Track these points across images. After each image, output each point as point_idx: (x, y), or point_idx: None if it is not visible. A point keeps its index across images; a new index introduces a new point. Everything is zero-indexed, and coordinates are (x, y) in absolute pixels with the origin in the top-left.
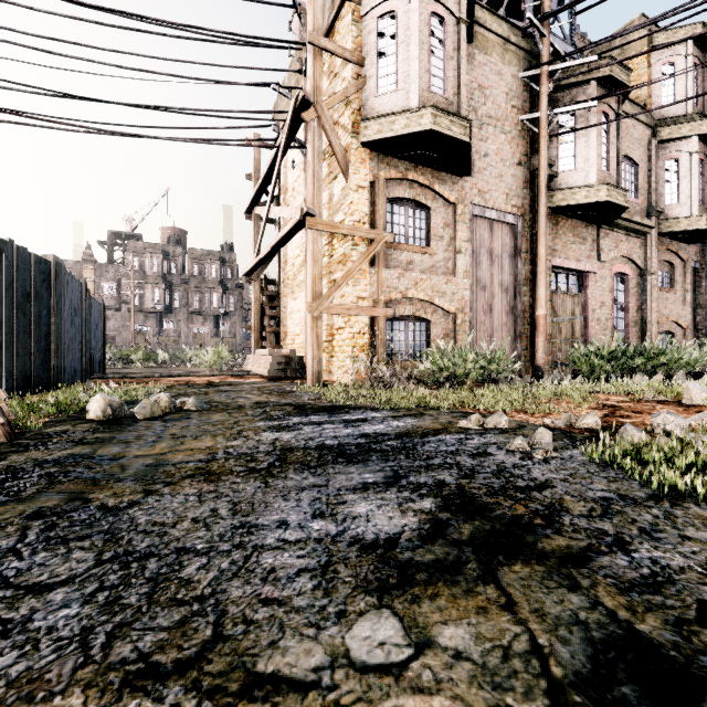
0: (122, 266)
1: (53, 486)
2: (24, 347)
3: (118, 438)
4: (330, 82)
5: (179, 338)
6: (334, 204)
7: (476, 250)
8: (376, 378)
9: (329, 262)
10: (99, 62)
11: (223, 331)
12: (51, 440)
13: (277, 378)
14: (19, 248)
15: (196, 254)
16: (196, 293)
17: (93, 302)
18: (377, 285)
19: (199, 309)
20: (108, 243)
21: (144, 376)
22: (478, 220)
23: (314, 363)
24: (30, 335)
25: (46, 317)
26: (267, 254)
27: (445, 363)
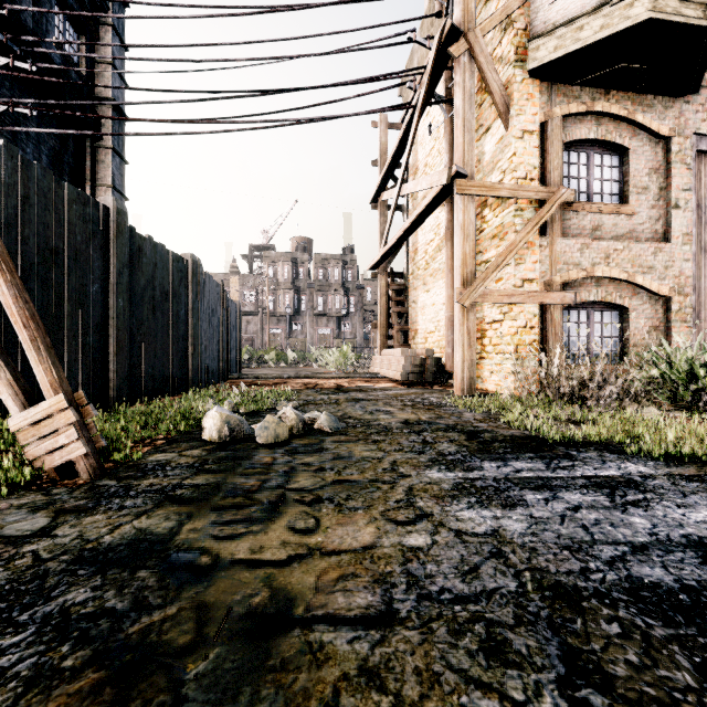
0: (259, 275)
1: (22, 706)
2: (163, 347)
3: (223, 489)
4: (479, 12)
5: (306, 339)
6: (484, 165)
7: (701, 202)
8: (569, 390)
9: (477, 239)
10: (234, 59)
11: (345, 332)
12: (139, 483)
13: (410, 382)
14: (157, 245)
15: (320, 259)
16: (320, 296)
17: (230, 303)
18: (549, 262)
19: (323, 312)
20: (249, 256)
21: (274, 377)
22: (705, 158)
23: (464, 367)
24: (168, 335)
25: (184, 317)
26: (398, 240)
27: (695, 371)
